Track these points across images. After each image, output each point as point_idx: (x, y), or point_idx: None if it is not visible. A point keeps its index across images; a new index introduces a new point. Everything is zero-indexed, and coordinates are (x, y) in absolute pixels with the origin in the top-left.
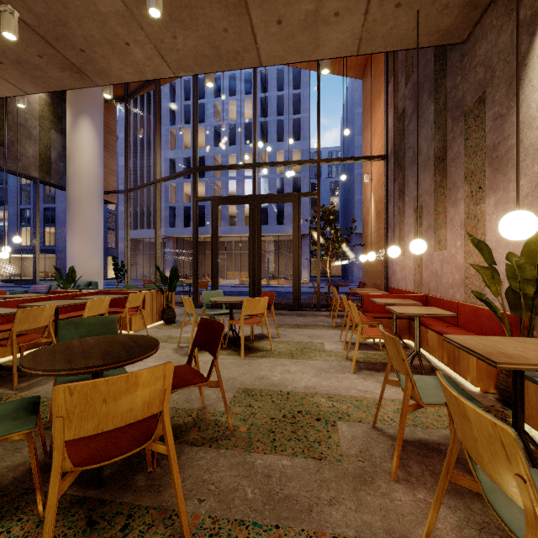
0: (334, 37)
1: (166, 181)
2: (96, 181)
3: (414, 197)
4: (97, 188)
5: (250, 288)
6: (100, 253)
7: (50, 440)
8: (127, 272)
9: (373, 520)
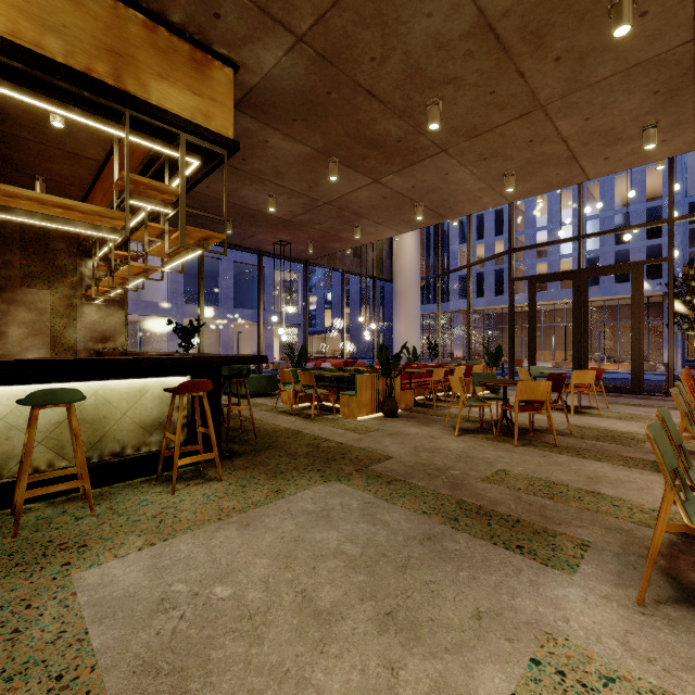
0: (665, 149)
1: (454, 247)
2: (415, 272)
3: None
4: (416, 278)
5: (575, 368)
6: (418, 334)
7: (481, 420)
8: (438, 351)
9: (650, 458)
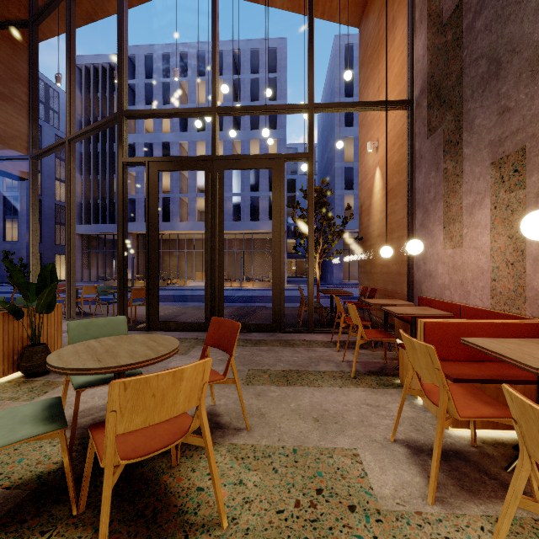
0: None
1: None
2: None
3: (492, 140)
4: None
5: (207, 299)
6: None
7: None
8: (32, 274)
9: None
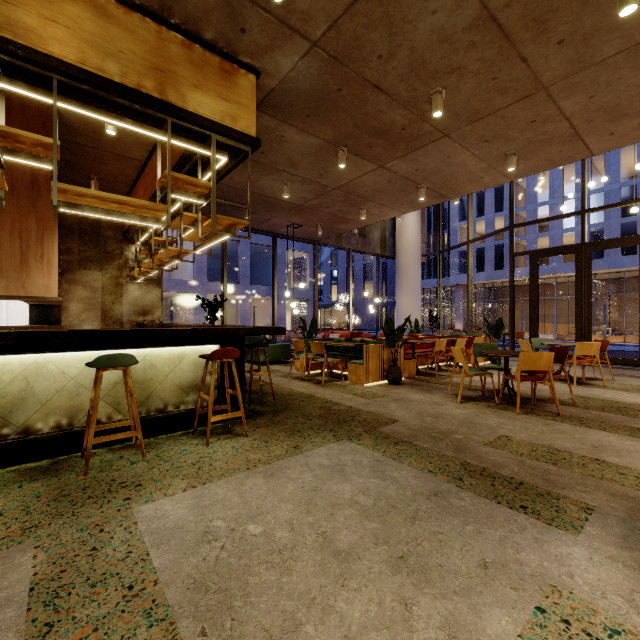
0: None
1: (454, 225)
2: (417, 249)
3: None
4: (418, 255)
5: (578, 340)
6: (419, 307)
7: (483, 388)
8: (439, 323)
9: None
